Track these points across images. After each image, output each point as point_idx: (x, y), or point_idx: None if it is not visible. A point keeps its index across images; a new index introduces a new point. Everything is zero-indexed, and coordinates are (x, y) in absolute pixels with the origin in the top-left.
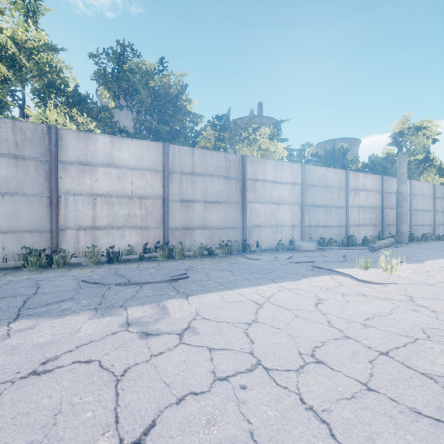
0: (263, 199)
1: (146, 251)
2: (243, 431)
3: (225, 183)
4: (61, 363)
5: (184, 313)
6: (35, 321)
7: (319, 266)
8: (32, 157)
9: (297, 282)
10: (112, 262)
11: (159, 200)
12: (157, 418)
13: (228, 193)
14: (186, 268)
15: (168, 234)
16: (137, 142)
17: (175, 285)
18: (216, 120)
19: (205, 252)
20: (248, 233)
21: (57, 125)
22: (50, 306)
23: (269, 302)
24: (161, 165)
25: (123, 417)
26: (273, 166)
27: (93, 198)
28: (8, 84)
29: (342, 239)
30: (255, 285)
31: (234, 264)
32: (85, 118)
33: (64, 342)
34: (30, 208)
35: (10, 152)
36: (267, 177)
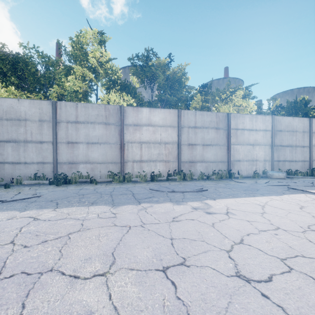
0: (242, 142)
1: (168, 175)
2: (285, 245)
3: (216, 132)
4: (181, 219)
5: (220, 206)
6: (149, 204)
7: (294, 187)
8: (112, 123)
9: (280, 196)
10: (153, 181)
11: (176, 145)
12: (242, 238)
13: (218, 138)
14: (201, 185)
15: (181, 165)
16: (163, 110)
17: (202, 194)
18: (202, 88)
19: (204, 177)
20: (231, 165)
21: (114, 102)
22: (148, 199)
23: (267, 205)
24: (176, 123)
25: (227, 236)
26: (250, 118)
27: (140, 144)
28: (92, 83)
29: (306, 171)
30: (252, 196)
31: (229, 185)
32: (129, 97)
33: (173, 212)
34: (111, 150)
35: (103, 121)
36: (245, 126)
